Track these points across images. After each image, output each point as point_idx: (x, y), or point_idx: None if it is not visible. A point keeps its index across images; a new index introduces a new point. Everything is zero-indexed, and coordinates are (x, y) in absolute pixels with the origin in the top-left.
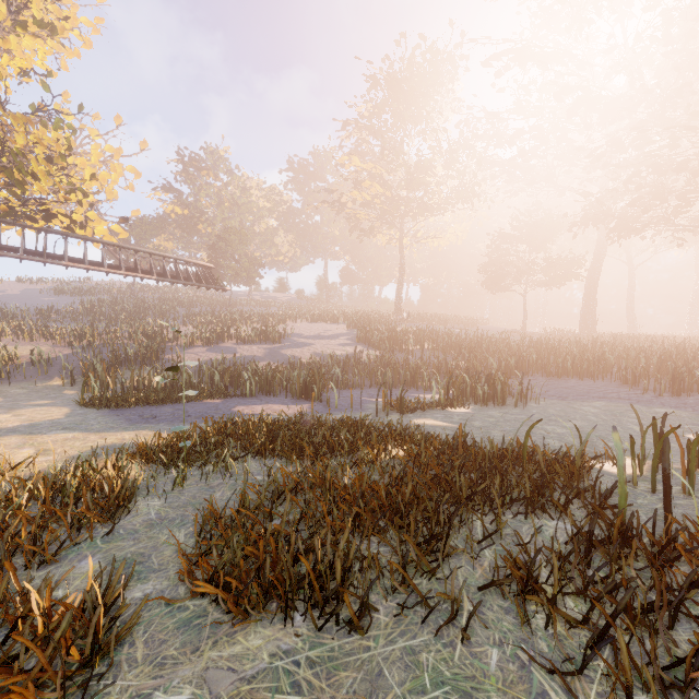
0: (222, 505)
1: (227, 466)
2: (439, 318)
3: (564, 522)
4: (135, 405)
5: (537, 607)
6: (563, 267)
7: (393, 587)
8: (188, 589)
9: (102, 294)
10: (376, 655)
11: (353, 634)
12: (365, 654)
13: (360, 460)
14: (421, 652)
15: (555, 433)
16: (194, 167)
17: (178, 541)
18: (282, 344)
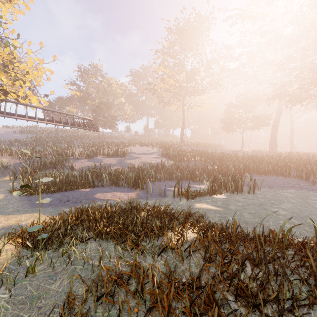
0: (54, 300)
1: (69, 256)
2: (201, 144)
3: None
4: (41, 193)
5: None
6: (261, 120)
7: None
8: None
9: (42, 133)
10: None
11: None
12: None
13: (166, 246)
14: None
15: (281, 214)
16: (86, 73)
17: None
18: (125, 157)
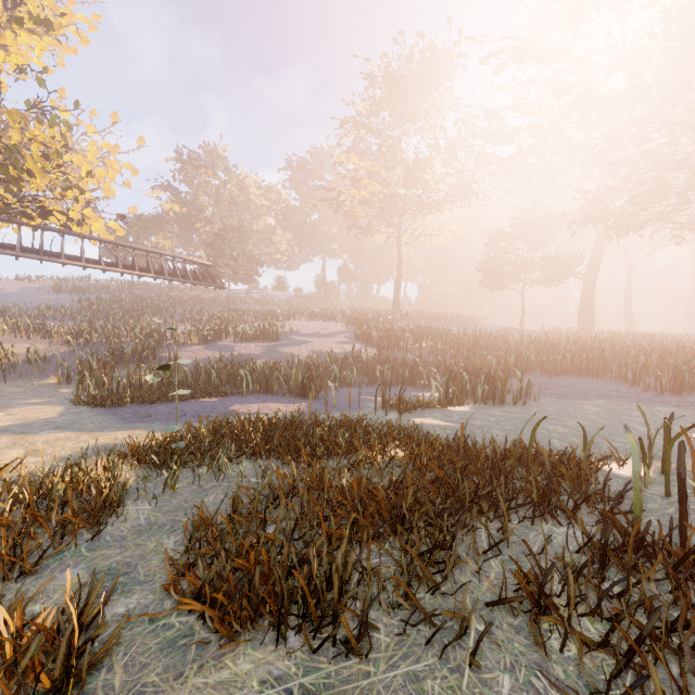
0: (214, 509)
1: (221, 468)
2: (437, 316)
3: (573, 530)
4: (131, 404)
5: (550, 626)
6: (561, 265)
7: (394, 601)
8: (174, 603)
9: (100, 292)
10: (376, 683)
11: (351, 656)
12: (364, 681)
13: (359, 461)
14: (425, 679)
15: (557, 432)
16: (193, 166)
17: (165, 551)
18: (280, 342)
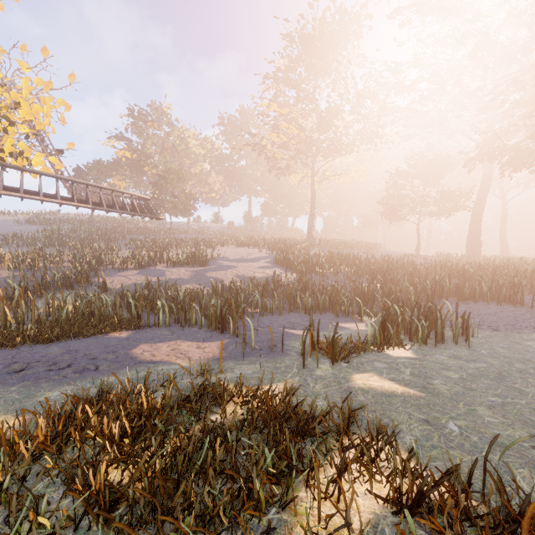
0: None
1: None
2: (345, 243)
3: None
4: (23, 344)
5: None
6: (453, 199)
7: None
8: None
9: (65, 224)
10: None
11: None
12: None
13: None
14: None
15: None
16: (142, 120)
17: None
18: (208, 267)
